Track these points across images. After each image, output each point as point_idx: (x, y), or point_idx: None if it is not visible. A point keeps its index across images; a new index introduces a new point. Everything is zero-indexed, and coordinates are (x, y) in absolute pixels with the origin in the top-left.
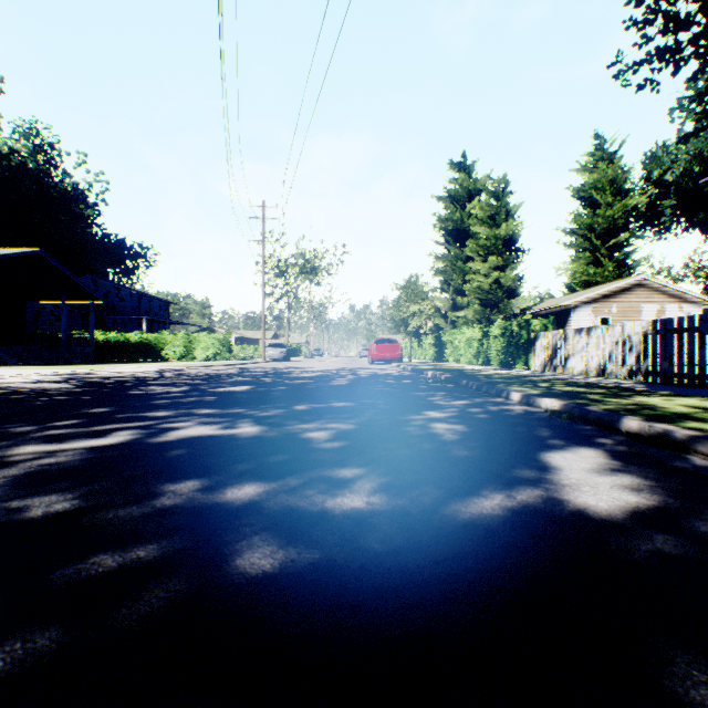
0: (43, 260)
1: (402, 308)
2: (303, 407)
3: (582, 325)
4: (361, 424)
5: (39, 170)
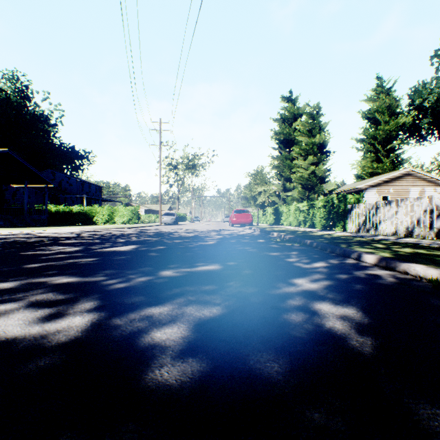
0: (11, 157)
1: (252, 188)
2: (168, 273)
3: (370, 201)
4: (228, 305)
5: (16, 101)
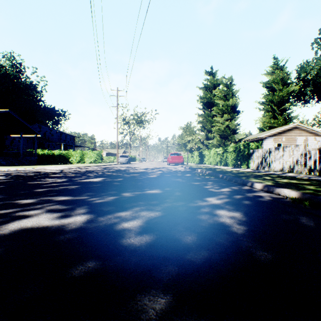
0: (11, 115)
1: (183, 138)
2: (127, 194)
3: (268, 147)
4: (165, 211)
5: (13, 75)
